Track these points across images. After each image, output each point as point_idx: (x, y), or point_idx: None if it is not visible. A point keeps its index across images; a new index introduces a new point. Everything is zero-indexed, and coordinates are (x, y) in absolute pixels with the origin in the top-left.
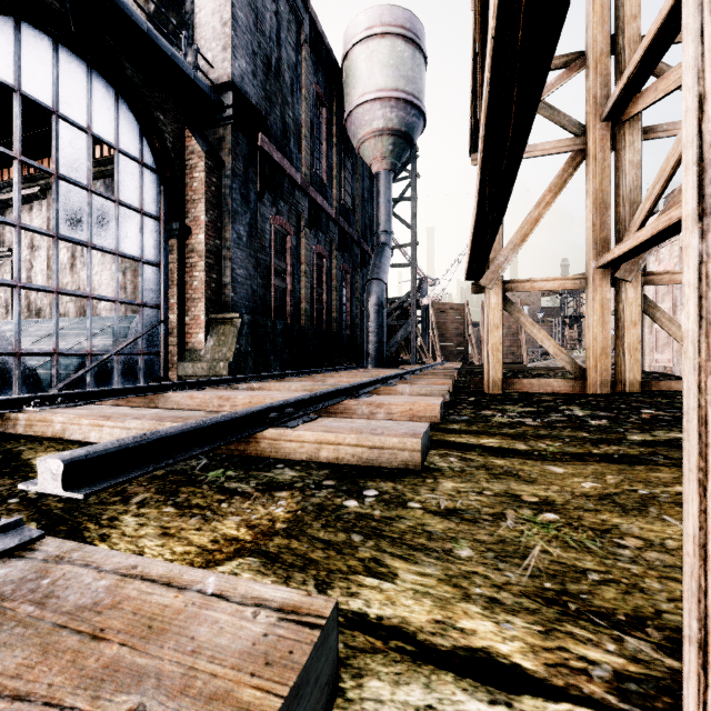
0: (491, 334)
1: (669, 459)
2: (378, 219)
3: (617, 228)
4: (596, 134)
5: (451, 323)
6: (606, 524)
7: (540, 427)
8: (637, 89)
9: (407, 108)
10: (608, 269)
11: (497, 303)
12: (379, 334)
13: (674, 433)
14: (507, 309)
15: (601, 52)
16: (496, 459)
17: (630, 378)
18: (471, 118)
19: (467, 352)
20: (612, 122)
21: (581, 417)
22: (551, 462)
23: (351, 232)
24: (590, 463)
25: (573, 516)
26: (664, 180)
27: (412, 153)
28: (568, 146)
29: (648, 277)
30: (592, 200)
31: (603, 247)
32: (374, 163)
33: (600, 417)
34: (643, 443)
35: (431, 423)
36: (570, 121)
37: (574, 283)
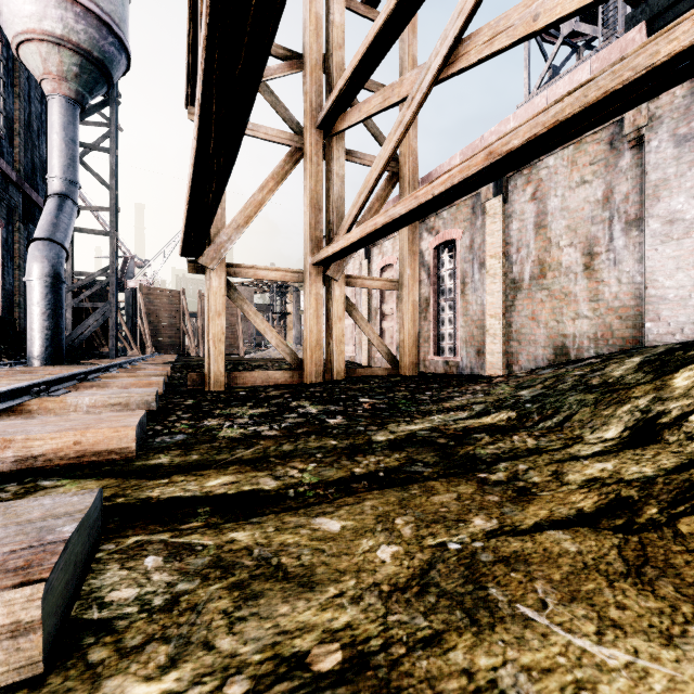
0: (213, 323)
1: (429, 466)
2: (54, 159)
3: (327, 231)
4: (312, 137)
5: (165, 311)
6: (481, 691)
7: (281, 438)
8: (344, 107)
9: (102, 28)
10: (321, 267)
11: (219, 287)
12: (54, 318)
13: (404, 425)
14: (230, 295)
15: (316, 62)
16: (236, 529)
17: (337, 367)
18: (189, 53)
19: (183, 343)
20: (324, 132)
21: (317, 415)
22: (318, 508)
23: (4, 166)
24: (363, 497)
25: (422, 688)
26: (369, 191)
27: (111, 95)
28: (288, 139)
29: (348, 279)
30: (309, 199)
31: (318, 245)
32: (48, 80)
33: (333, 412)
34: (392, 446)
35: (120, 460)
36: (290, 116)
37: (294, 276)
